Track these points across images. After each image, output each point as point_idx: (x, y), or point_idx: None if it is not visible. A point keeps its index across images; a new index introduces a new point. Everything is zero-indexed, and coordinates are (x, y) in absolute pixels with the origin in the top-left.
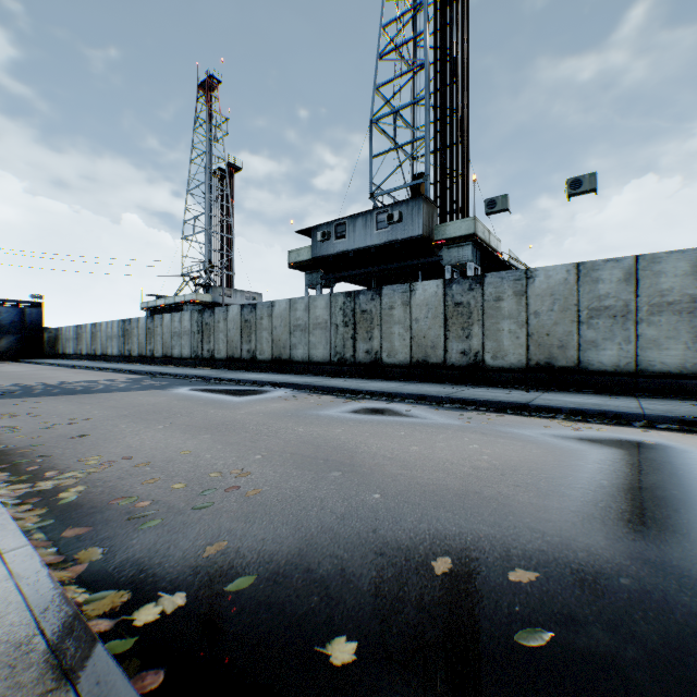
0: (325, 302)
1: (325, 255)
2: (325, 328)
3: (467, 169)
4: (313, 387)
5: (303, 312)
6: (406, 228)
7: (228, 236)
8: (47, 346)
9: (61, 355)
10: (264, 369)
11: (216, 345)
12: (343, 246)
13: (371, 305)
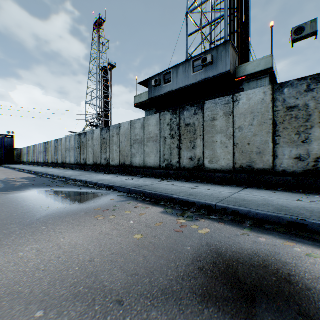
0: (155, 120)
1: (157, 95)
2: (155, 140)
3: (249, 42)
4: (141, 192)
5: (140, 129)
6: (216, 67)
7: (108, 101)
8: (16, 158)
9: (22, 162)
10: (114, 172)
11: (87, 156)
12: (169, 88)
13: (194, 119)
